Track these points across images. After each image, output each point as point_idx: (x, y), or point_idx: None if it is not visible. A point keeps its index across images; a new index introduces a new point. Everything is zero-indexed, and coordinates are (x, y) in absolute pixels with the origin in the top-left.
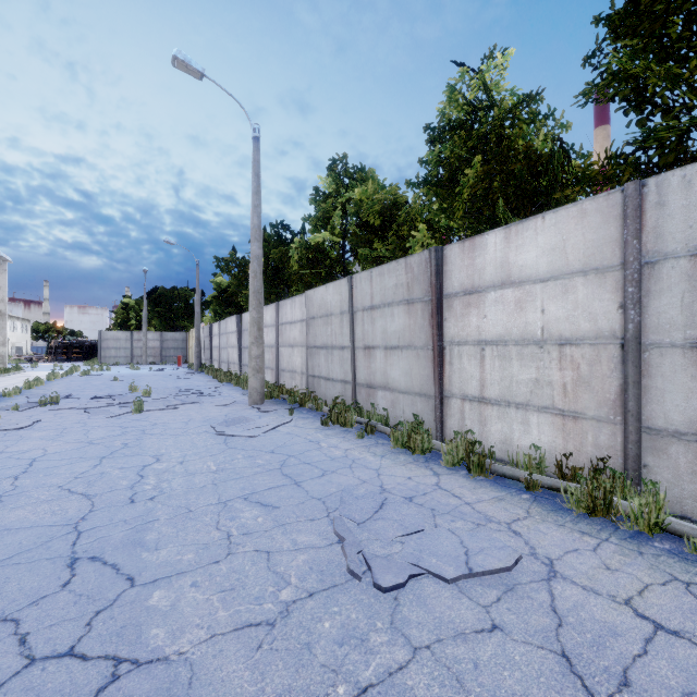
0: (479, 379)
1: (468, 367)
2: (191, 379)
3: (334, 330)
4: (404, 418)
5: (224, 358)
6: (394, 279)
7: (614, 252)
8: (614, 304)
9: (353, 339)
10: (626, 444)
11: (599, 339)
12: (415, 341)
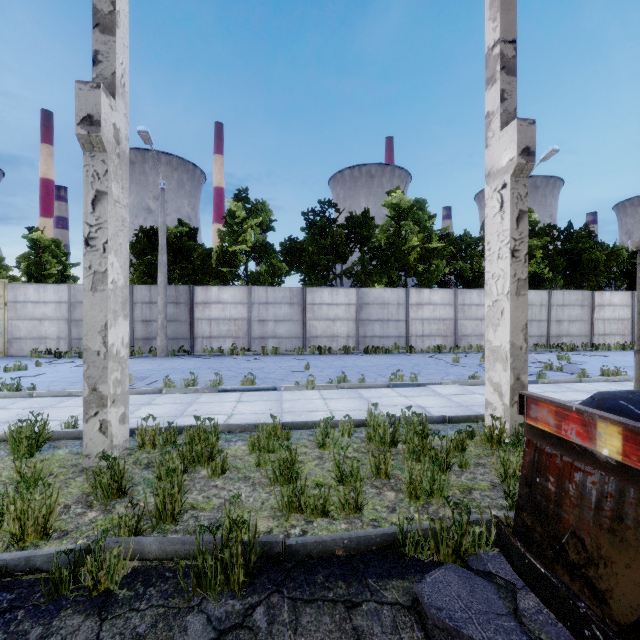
0: (603, 329)
1: (600, 326)
2: (321, 358)
3: (535, 312)
4: (576, 345)
5: (282, 333)
6: (576, 297)
7: (630, 303)
8: (630, 313)
9: (550, 317)
10: (633, 339)
11: (628, 319)
12: (584, 319)
